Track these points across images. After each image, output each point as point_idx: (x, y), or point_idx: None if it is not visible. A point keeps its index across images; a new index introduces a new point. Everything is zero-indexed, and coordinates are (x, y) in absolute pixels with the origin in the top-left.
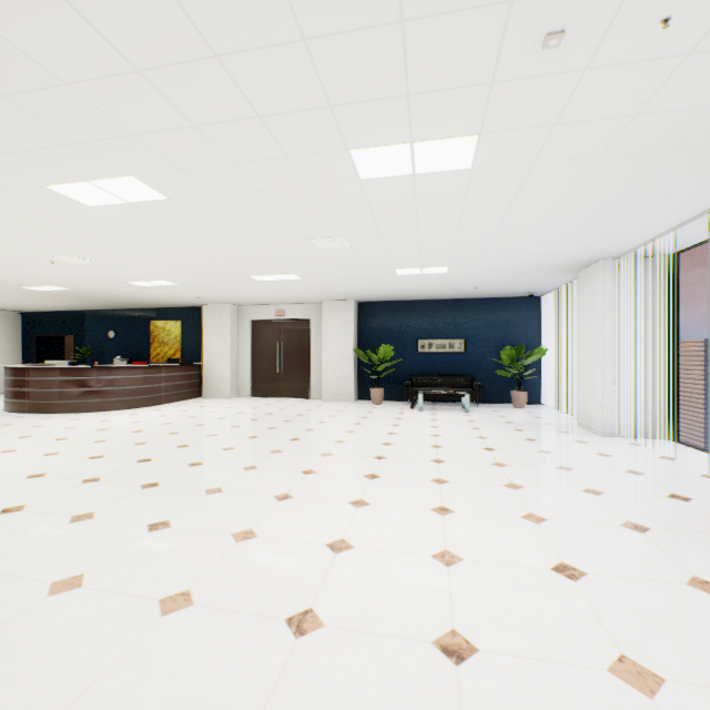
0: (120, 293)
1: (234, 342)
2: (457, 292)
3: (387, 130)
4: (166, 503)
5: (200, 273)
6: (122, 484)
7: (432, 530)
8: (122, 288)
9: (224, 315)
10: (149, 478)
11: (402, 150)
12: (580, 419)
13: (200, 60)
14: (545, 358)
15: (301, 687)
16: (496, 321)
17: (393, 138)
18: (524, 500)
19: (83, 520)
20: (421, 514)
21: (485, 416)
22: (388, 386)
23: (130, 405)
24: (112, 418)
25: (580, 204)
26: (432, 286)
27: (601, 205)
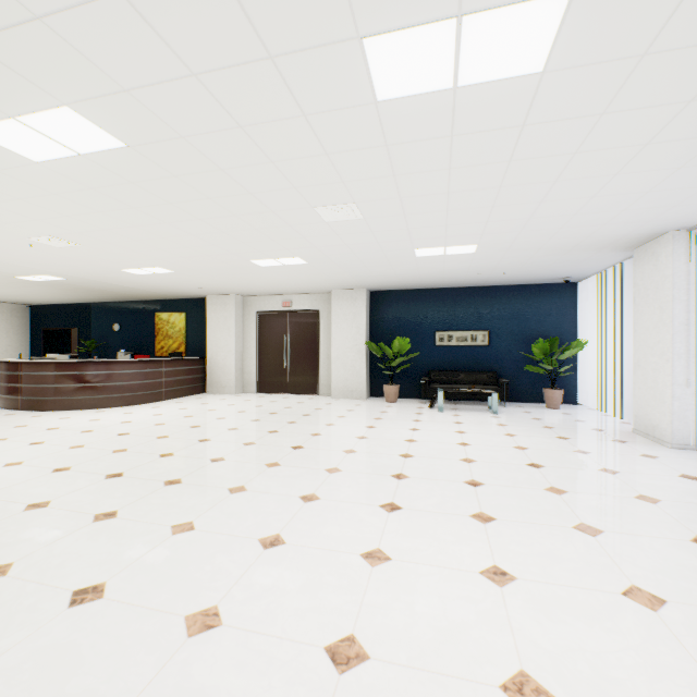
0: (118, 283)
1: (239, 334)
2: (482, 278)
3: None
4: (114, 548)
5: (194, 257)
6: (72, 512)
7: (490, 620)
8: (118, 277)
9: (229, 306)
10: (108, 504)
11: (442, 34)
12: (637, 425)
13: None
14: (581, 352)
15: None
16: (524, 310)
17: (431, 5)
18: (613, 558)
19: None
20: (466, 582)
21: (516, 419)
22: (403, 382)
23: (127, 402)
24: (103, 417)
25: (681, 140)
26: (454, 271)
27: None
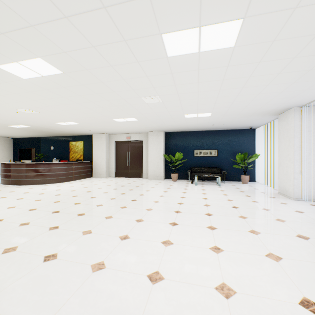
0: (53, 128)
1: (107, 151)
2: (214, 126)
3: (185, 16)
4: (59, 240)
5: (88, 117)
6: (39, 226)
7: (212, 265)
8: (54, 126)
9: (102, 139)
10: (54, 223)
11: (193, 33)
12: (280, 190)
13: None
14: (257, 159)
15: None
16: (233, 141)
17: (188, 23)
18: (263, 243)
19: (9, 252)
20: (203, 252)
21: (229, 188)
22: (180, 172)
23: (58, 181)
24: (48, 188)
25: (293, 72)
26: (202, 124)
27: (305, 72)
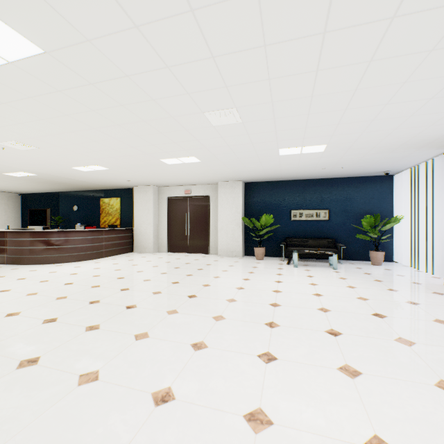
0: (72, 177)
1: (155, 213)
2: (325, 172)
3: None
4: (23, 401)
5: (120, 157)
6: (3, 358)
7: None
8: (71, 173)
9: (148, 193)
10: (35, 349)
11: None
12: None
13: None
14: (396, 225)
15: None
16: (354, 195)
17: None
18: None
19: None
20: None
21: (352, 273)
22: (268, 246)
23: (78, 258)
24: (59, 270)
25: None
26: (305, 167)
27: None
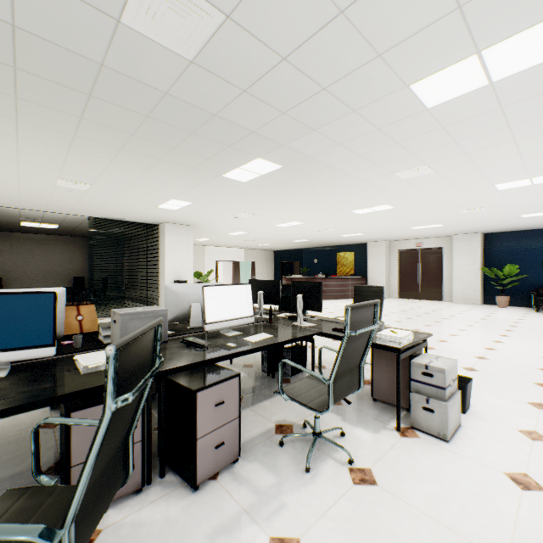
0: (329, 240)
1: (387, 264)
2: None
3: (515, 178)
4: None
5: (381, 229)
6: None
7: (542, 353)
8: (333, 238)
9: (381, 248)
10: None
11: (524, 180)
12: None
13: (438, 181)
14: None
15: (485, 364)
16: None
17: (518, 179)
18: None
19: None
20: (536, 348)
21: None
22: (512, 295)
23: (336, 297)
24: (334, 303)
25: None
26: None
27: None
